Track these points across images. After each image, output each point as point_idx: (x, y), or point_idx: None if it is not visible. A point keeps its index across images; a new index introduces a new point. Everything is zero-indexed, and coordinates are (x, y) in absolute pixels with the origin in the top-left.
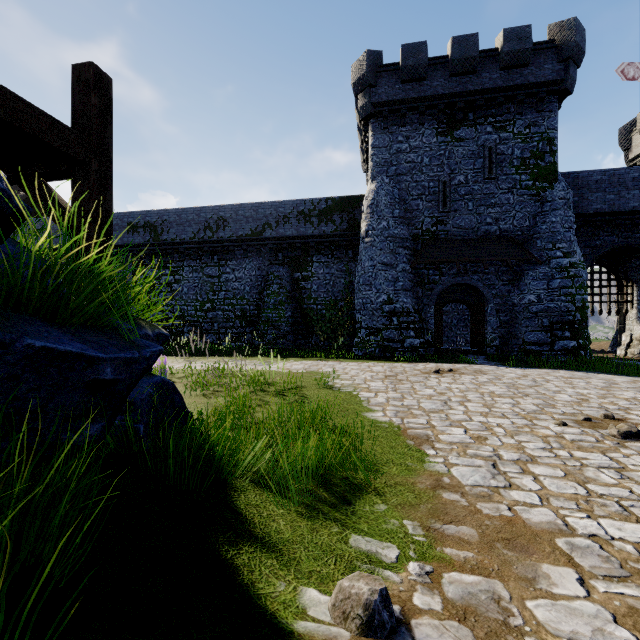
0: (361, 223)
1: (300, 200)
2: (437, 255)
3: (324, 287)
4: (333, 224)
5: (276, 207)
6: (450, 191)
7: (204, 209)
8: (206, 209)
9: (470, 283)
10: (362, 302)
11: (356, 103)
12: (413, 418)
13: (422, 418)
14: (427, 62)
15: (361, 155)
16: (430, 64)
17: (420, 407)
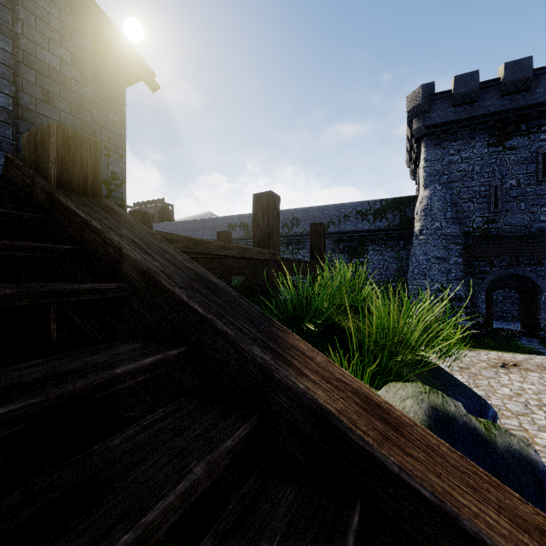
0: (414, 223)
1: (358, 202)
2: (489, 251)
3: (378, 270)
4: (386, 220)
5: (338, 208)
6: (501, 194)
7: (282, 212)
8: (284, 212)
9: (522, 274)
10: (417, 288)
11: (408, 122)
12: (507, 419)
13: (514, 420)
14: (479, 88)
15: (407, 156)
16: (481, 88)
17: (507, 408)
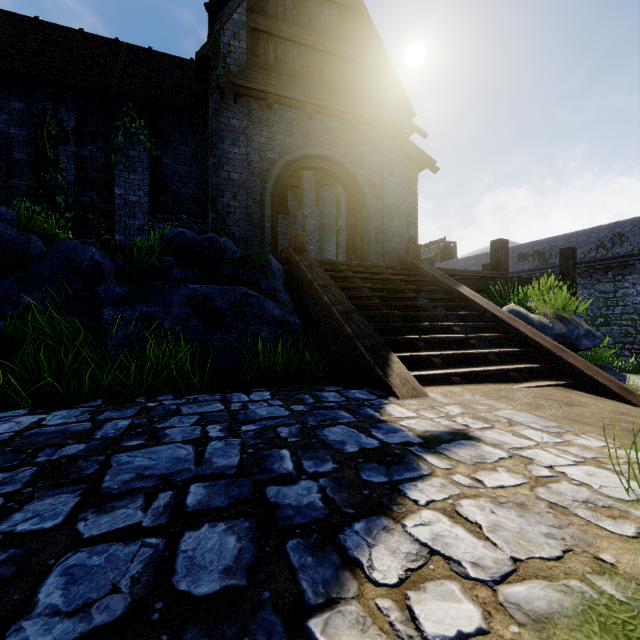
0: None
1: None
2: None
3: None
4: None
5: None
6: None
7: (595, 229)
8: (598, 229)
9: None
10: None
11: None
12: None
13: None
14: None
15: None
16: None
17: None
